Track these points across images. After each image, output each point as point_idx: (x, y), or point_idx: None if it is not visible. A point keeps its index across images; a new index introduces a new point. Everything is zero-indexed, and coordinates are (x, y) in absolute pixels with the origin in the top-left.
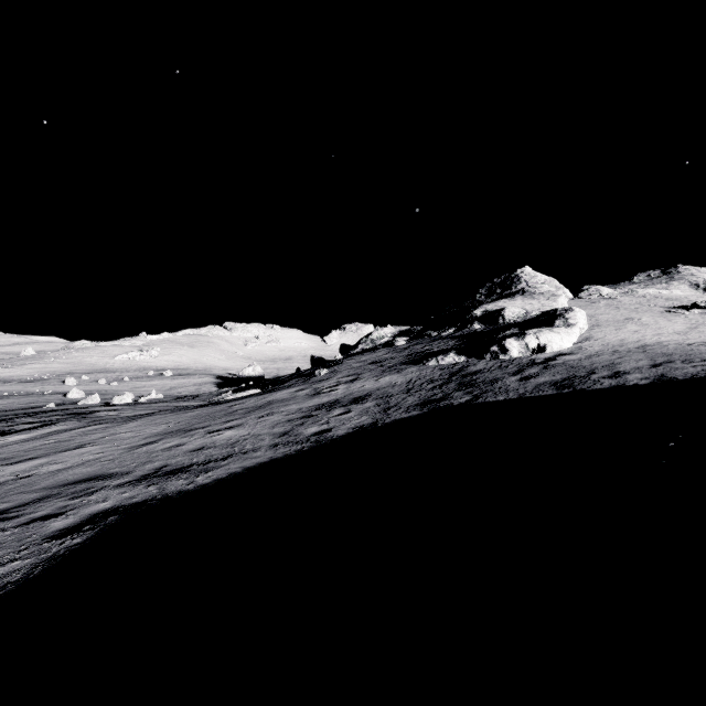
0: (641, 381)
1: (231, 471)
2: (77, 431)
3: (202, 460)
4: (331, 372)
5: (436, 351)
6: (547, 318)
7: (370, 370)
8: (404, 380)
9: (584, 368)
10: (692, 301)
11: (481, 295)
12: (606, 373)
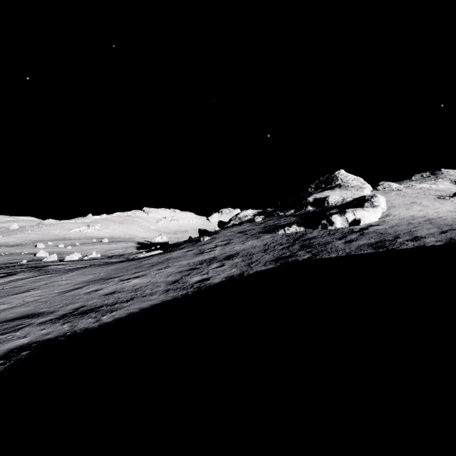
0: (436, 242)
1: (130, 311)
2: (29, 280)
3: (111, 302)
4: (211, 238)
5: (283, 224)
6: (359, 201)
7: (238, 237)
8: (262, 243)
9: (390, 235)
10: (453, 192)
11: (311, 188)
12: (407, 237)
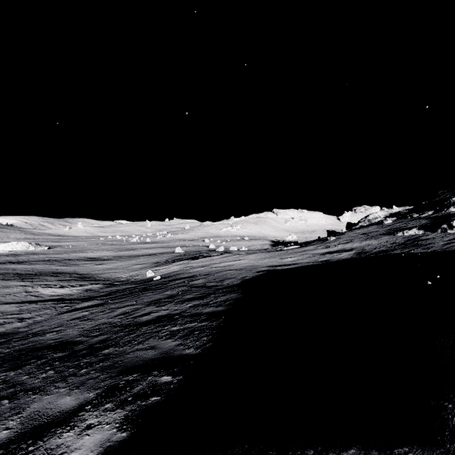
0: None
1: (294, 266)
2: (234, 256)
3: (283, 264)
4: (337, 238)
5: (408, 227)
6: None
7: (359, 237)
8: (376, 242)
9: None
10: None
11: None
12: None
